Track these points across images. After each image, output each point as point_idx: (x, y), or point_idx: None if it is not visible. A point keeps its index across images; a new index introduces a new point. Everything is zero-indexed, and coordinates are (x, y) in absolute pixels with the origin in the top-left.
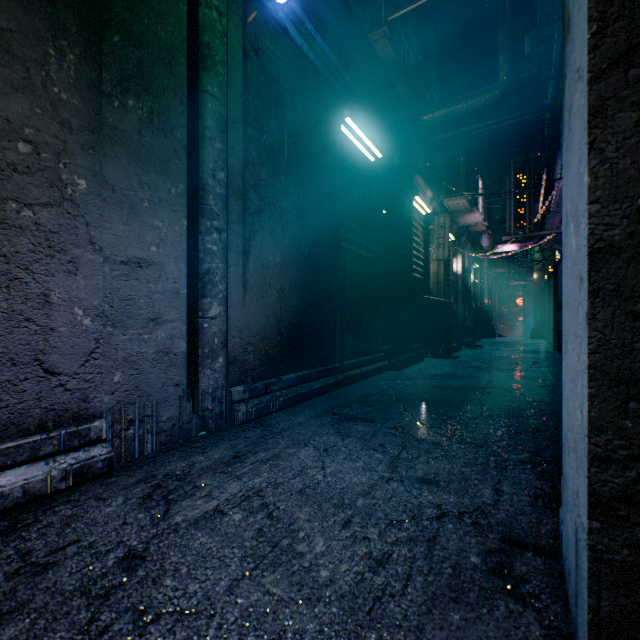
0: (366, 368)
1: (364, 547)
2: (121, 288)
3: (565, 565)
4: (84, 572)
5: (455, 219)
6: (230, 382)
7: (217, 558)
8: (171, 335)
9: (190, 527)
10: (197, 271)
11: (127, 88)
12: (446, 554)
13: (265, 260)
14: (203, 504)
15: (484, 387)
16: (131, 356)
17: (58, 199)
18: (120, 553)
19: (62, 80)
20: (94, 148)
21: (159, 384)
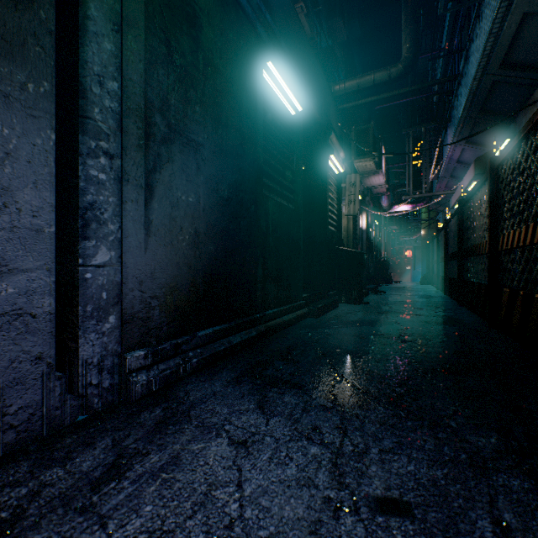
0: (288, 317)
1: None
2: None
3: None
4: None
5: (362, 180)
6: (126, 346)
7: None
8: (27, 290)
9: None
10: (76, 204)
11: None
12: None
13: (175, 199)
14: None
15: (404, 335)
16: None
17: None
18: None
19: None
20: None
21: (3, 361)
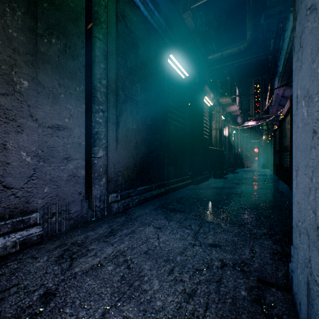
0: (180, 184)
1: (181, 286)
2: (48, 141)
3: (296, 297)
4: (19, 304)
5: (224, 108)
6: (109, 191)
7: (97, 294)
8: (76, 167)
9: (83, 274)
10: (91, 132)
11: (51, 32)
12: (227, 290)
13: (128, 127)
14: (91, 260)
15: (241, 193)
16: (54, 178)
17: (11, 91)
18: (41, 292)
19: (14, 25)
20: (32, 64)
21: (70, 193)
